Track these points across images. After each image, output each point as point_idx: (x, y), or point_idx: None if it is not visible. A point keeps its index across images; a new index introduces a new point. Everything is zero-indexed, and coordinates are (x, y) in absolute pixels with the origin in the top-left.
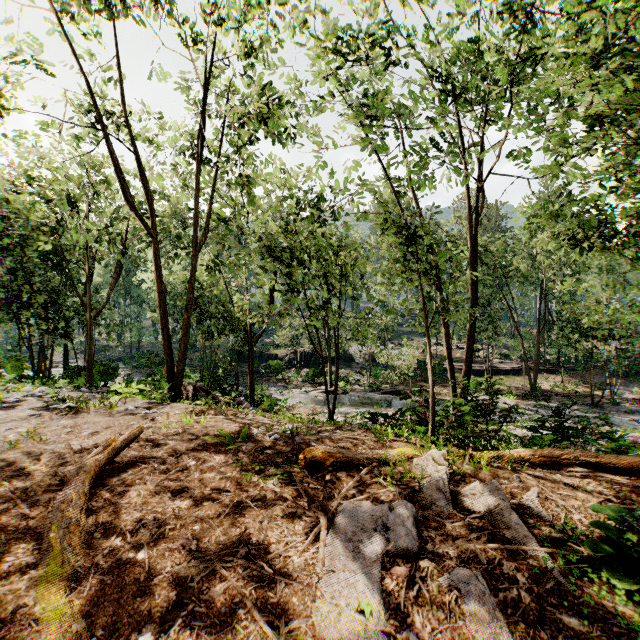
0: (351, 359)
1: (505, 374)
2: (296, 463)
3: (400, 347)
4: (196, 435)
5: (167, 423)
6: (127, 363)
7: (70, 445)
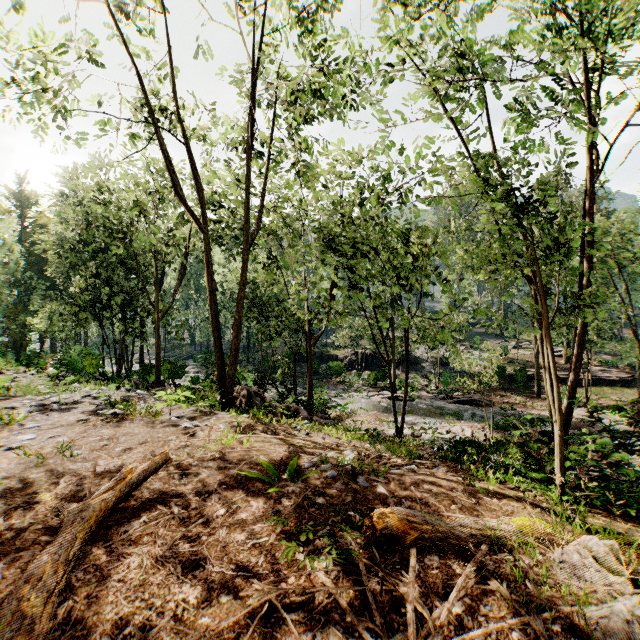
0: (416, 362)
1: (609, 385)
2: (360, 527)
3: (472, 350)
4: (235, 462)
5: (206, 441)
6: (197, 361)
7: (95, 466)
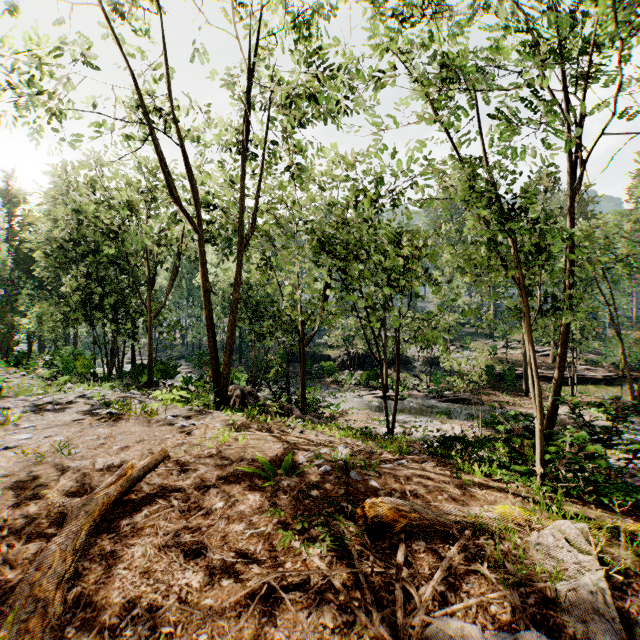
0: (408, 362)
1: (594, 383)
2: (352, 517)
3: (462, 350)
4: (231, 459)
5: (203, 439)
6: (189, 361)
7: (94, 463)
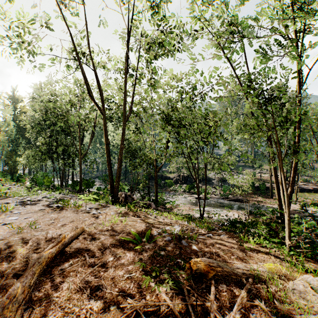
0: (209, 180)
1: (307, 192)
2: (183, 268)
3: (237, 174)
4: (118, 232)
5: (104, 221)
6: (100, 179)
7: (47, 233)
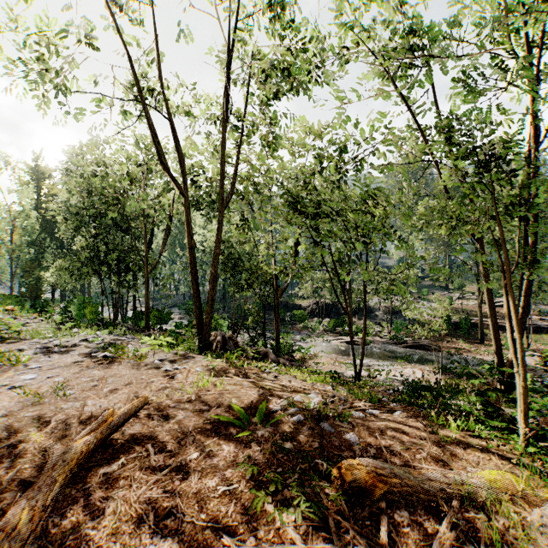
0: (370, 311)
1: (547, 333)
2: (327, 476)
3: (420, 300)
4: (209, 405)
5: (184, 384)
6: (181, 308)
7: (84, 406)
